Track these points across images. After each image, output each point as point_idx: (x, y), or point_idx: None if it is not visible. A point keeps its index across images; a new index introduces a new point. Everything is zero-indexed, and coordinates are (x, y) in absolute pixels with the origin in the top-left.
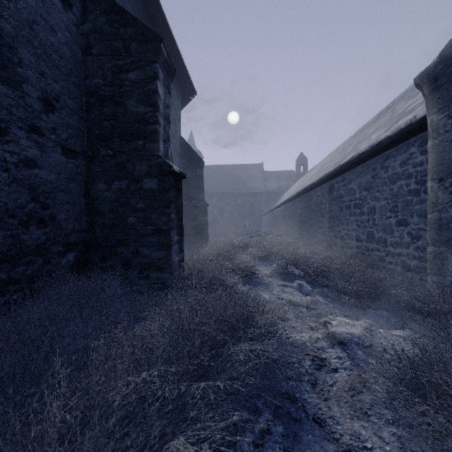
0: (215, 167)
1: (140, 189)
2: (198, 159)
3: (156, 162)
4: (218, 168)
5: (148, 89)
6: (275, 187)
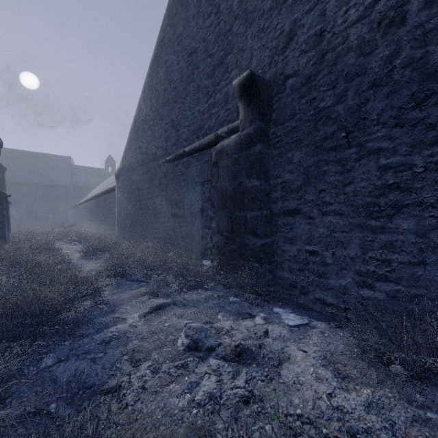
0: (3, 149)
1: None
2: (0, 165)
3: None
4: (9, 152)
5: None
6: (84, 182)
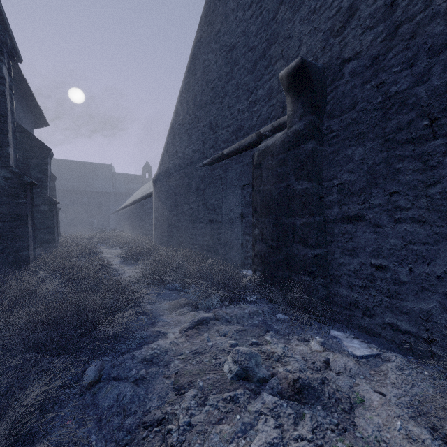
0: (55, 160)
1: (39, 209)
2: (51, 175)
3: (47, 198)
4: (59, 162)
5: (43, 168)
6: (123, 188)
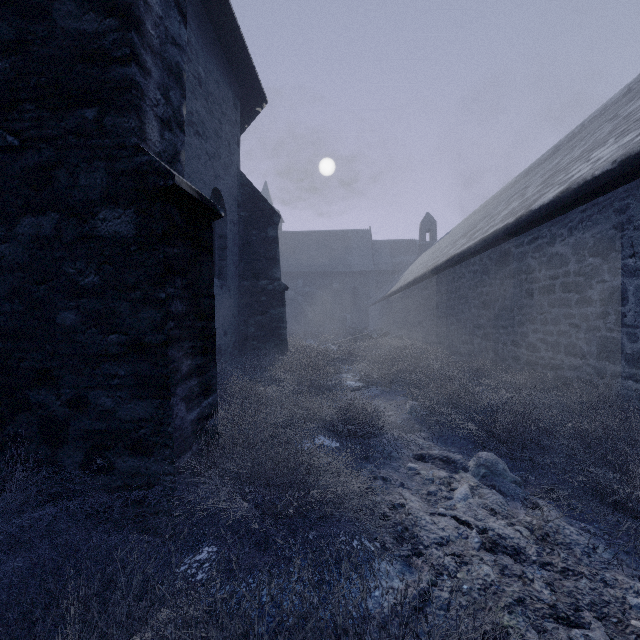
0: (300, 233)
1: (90, 237)
2: (270, 210)
3: (130, 163)
4: (305, 236)
5: None
6: (388, 264)
